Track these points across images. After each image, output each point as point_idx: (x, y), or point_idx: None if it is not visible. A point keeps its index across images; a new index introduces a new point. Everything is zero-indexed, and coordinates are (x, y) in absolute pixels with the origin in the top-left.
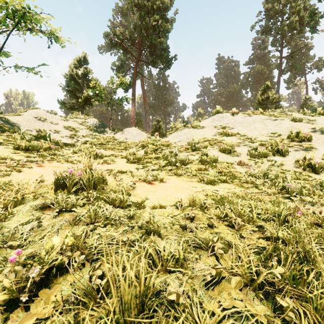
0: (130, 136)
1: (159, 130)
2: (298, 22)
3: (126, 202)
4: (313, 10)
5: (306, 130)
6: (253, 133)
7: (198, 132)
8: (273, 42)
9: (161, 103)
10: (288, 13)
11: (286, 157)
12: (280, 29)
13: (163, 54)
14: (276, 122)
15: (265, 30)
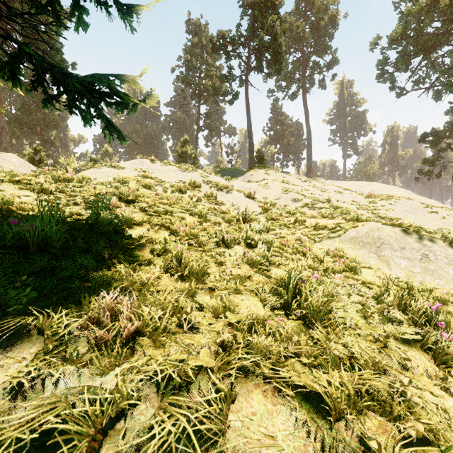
0: (8, 164)
1: (40, 165)
2: (212, 86)
3: (107, 189)
4: (216, 87)
5: (200, 181)
6: (168, 179)
7: (120, 172)
8: (192, 96)
9: (36, 120)
10: (204, 74)
11: (185, 195)
12: (198, 86)
13: (54, 55)
14: (184, 173)
15: (185, 80)
